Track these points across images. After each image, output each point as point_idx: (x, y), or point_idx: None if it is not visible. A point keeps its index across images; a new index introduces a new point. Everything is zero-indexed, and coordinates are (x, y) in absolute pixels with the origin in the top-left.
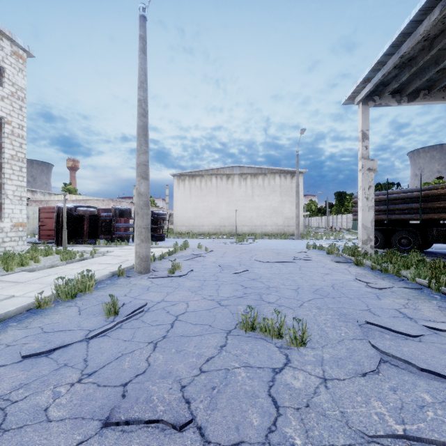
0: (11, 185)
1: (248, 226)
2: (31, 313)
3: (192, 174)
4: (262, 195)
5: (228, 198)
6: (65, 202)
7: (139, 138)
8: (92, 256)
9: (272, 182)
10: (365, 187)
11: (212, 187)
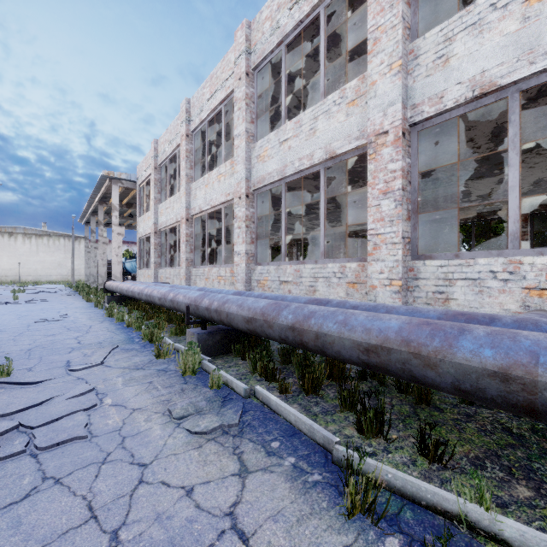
0: None
1: (33, 276)
2: None
3: None
4: (47, 252)
5: (11, 253)
6: None
7: None
8: None
9: (58, 243)
10: (87, 259)
11: None
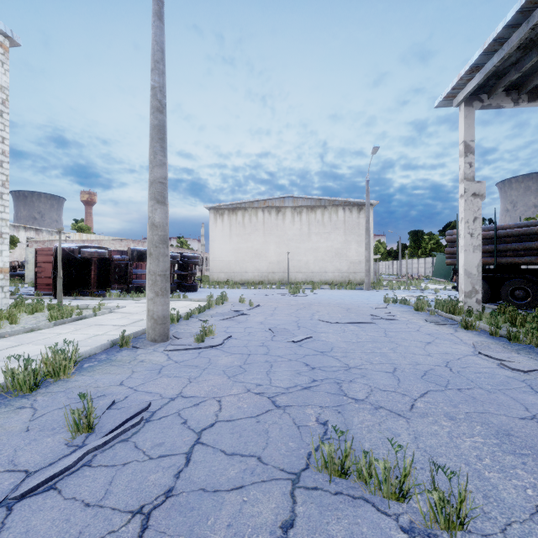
0: None
1: (303, 272)
2: None
3: (233, 207)
4: (321, 233)
5: (279, 238)
6: (60, 240)
7: (152, 143)
8: (94, 314)
9: (334, 217)
10: (469, 219)
11: (258, 224)
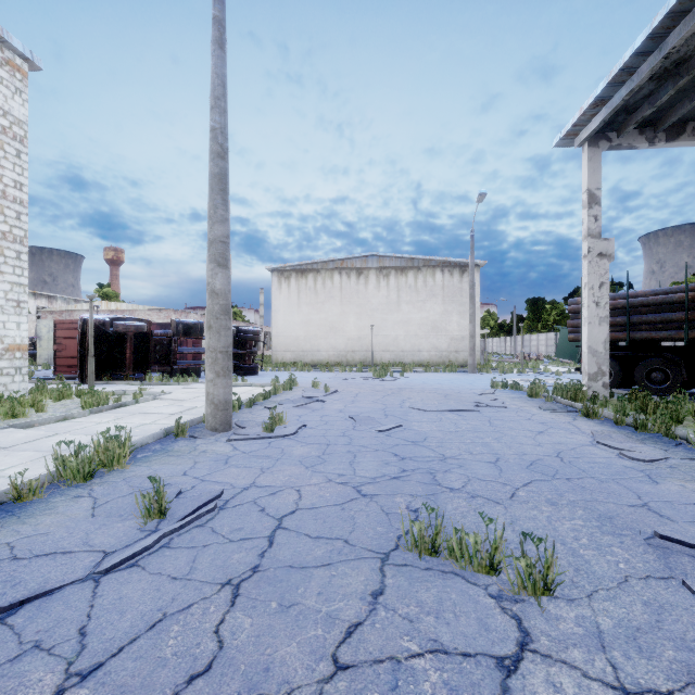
0: (2, 281)
1: (391, 351)
2: (1, 513)
3: (302, 268)
4: (414, 302)
5: (360, 307)
6: (91, 310)
7: (212, 195)
8: (135, 401)
9: (430, 282)
10: (594, 285)
11: (334, 290)
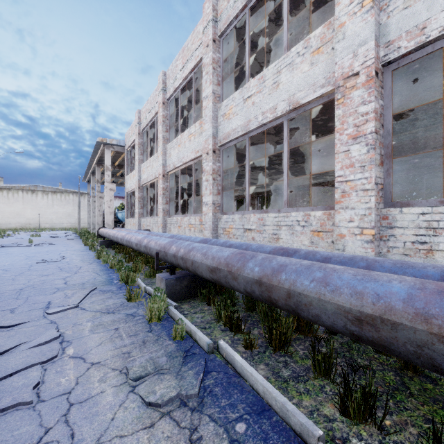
0: None
1: (49, 224)
2: None
3: None
4: (60, 205)
5: (33, 206)
6: None
7: None
8: None
9: (68, 198)
10: (89, 210)
11: (19, 198)
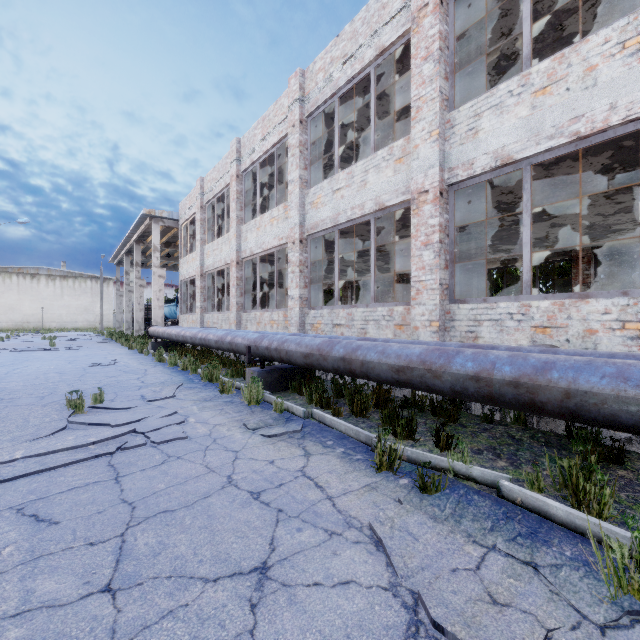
0: None
1: (57, 322)
2: None
3: None
4: (73, 295)
5: (34, 297)
6: None
7: None
8: None
9: (84, 285)
10: (119, 303)
11: (13, 285)
